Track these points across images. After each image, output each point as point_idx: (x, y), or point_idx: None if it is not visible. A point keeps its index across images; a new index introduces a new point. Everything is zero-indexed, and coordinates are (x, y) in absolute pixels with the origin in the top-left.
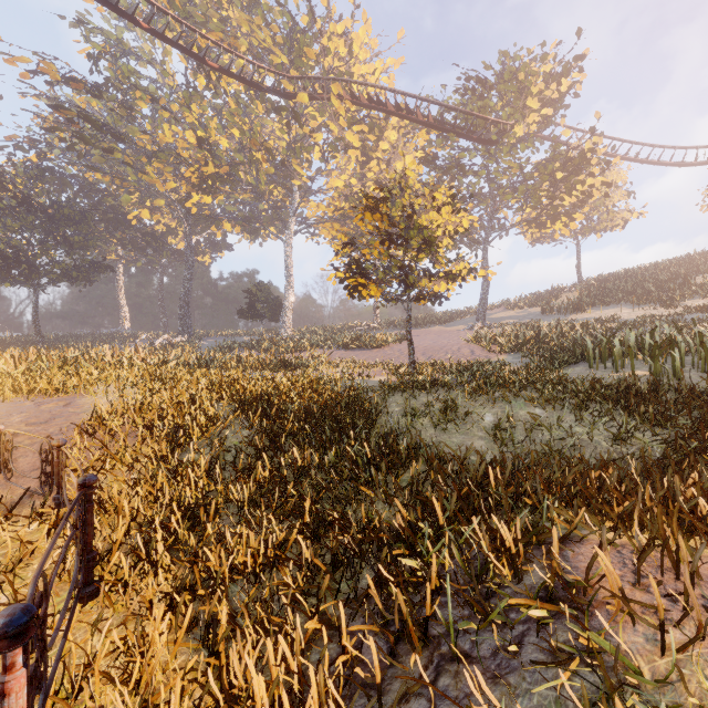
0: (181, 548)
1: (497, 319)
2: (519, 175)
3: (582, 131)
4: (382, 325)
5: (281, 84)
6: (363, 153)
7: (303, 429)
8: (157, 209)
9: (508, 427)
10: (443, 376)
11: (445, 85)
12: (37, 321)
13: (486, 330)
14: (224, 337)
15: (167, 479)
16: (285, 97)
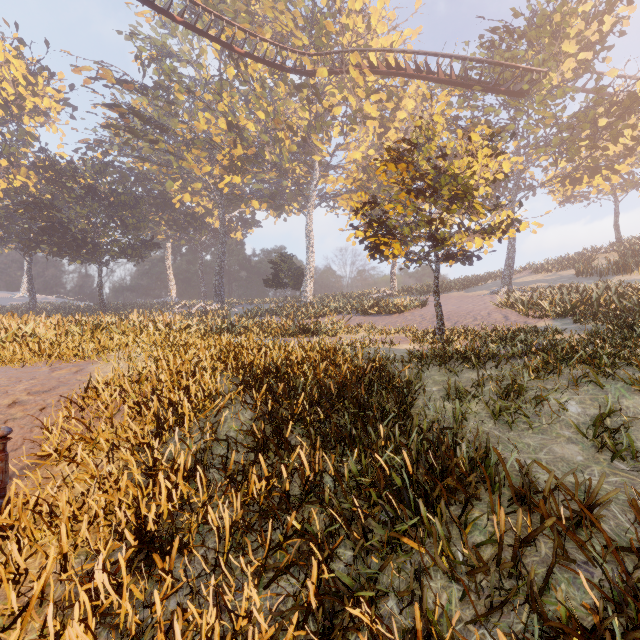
0: (123, 615)
1: (523, 283)
2: (553, 126)
3: (623, 76)
4: (399, 292)
5: (302, 65)
6: (380, 125)
7: (316, 414)
8: (196, 193)
9: (622, 429)
10: (486, 346)
11: (468, 41)
12: (101, 292)
13: (518, 293)
14: (252, 305)
15: (143, 477)
16: (306, 75)
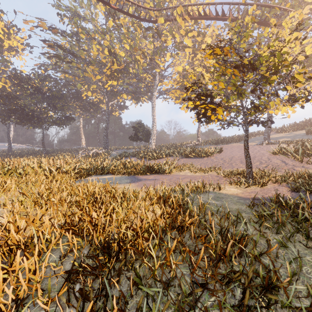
0: None
1: (273, 138)
2: None
3: None
4: (202, 143)
5: (149, 18)
6: (192, 52)
7: None
8: (94, 91)
9: None
10: None
11: None
12: (43, 143)
13: (284, 145)
14: (123, 150)
15: None
16: (152, 22)
